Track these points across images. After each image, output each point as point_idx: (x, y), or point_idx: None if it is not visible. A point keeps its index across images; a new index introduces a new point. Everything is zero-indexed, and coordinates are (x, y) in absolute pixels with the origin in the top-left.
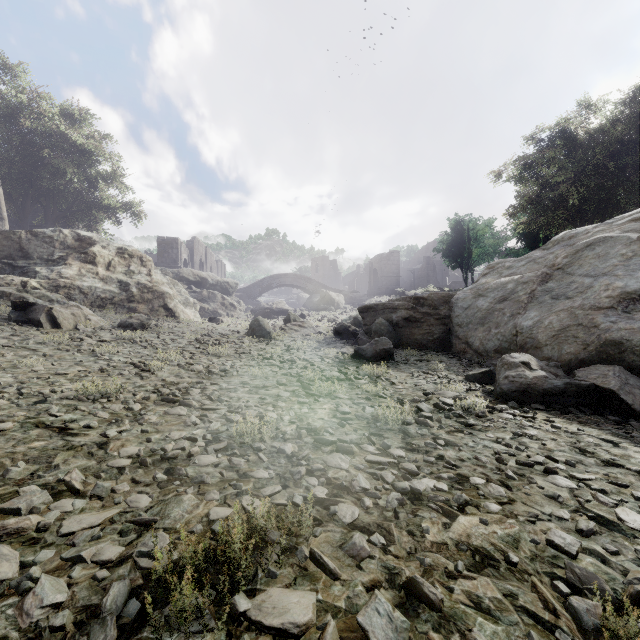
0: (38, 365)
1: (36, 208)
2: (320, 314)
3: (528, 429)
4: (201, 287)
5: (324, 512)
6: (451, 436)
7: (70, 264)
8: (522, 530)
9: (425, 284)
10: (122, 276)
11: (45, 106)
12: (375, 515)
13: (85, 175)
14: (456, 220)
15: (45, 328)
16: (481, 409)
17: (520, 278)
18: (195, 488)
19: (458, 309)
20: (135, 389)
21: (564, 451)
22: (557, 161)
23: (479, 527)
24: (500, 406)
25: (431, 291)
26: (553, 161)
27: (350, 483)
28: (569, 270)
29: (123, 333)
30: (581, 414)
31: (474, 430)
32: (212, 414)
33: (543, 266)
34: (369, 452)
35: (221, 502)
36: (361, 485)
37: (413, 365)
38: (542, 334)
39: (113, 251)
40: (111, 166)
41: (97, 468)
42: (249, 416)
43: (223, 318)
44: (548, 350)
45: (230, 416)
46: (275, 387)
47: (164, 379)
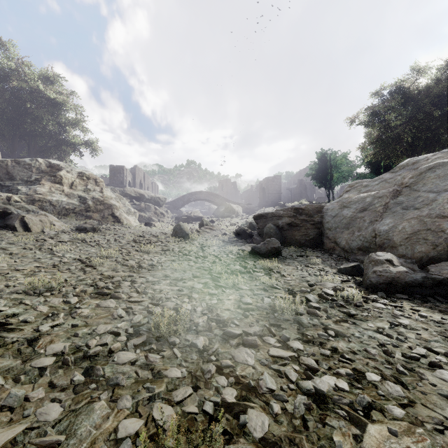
0: (3, 262)
1: (23, 145)
2: (225, 220)
3: (400, 318)
4: (140, 201)
5: (234, 422)
6: (338, 326)
7: (43, 184)
8: (434, 443)
9: (299, 199)
10: (81, 193)
11: (27, 71)
12: (284, 425)
13: (57, 121)
14: (322, 153)
15: (18, 231)
16: (358, 299)
17: (376, 194)
18: (109, 392)
19: (328, 217)
20: (77, 283)
21: (438, 341)
22: (396, 110)
23: (390, 440)
24: (372, 296)
25: (303, 204)
26: (393, 110)
27: (257, 382)
28: (415, 187)
29: (77, 235)
30: (438, 303)
31: (356, 320)
32: (136, 306)
33: (393, 185)
34: (271, 344)
35: (132, 410)
36: (268, 386)
37: (296, 259)
38: (397, 236)
39: (75, 174)
40: (75, 114)
41: (20, 369)
42: (166, 311)
43: (155, 223)
44: (402, 249)
45: (151, 308)
46: (191, 279)
47: (102, 273)
